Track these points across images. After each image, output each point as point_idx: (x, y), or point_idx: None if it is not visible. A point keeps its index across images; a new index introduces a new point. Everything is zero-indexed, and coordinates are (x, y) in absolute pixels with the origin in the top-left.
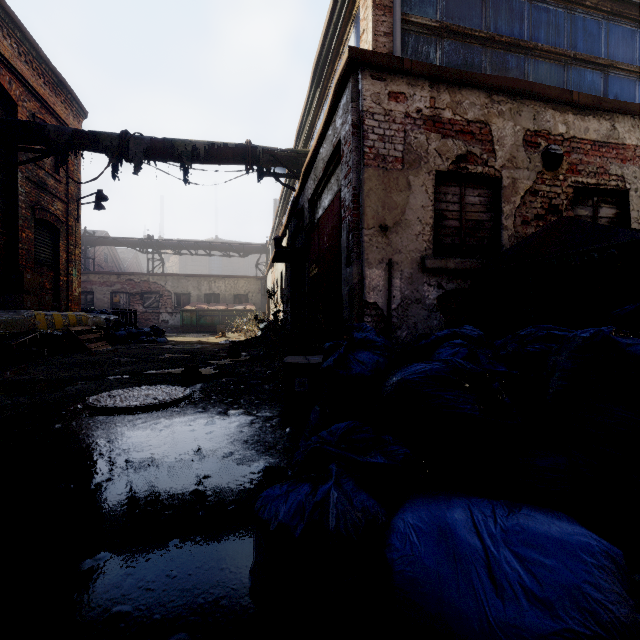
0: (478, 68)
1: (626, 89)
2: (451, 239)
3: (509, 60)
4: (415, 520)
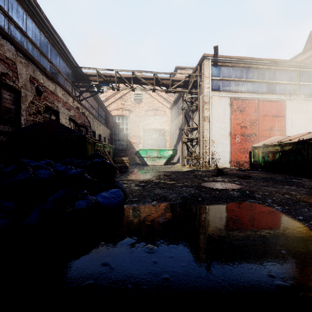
0: (3, 28)
1: (55, 74)
2: None
3: (18, 35)
4: (99, 198)
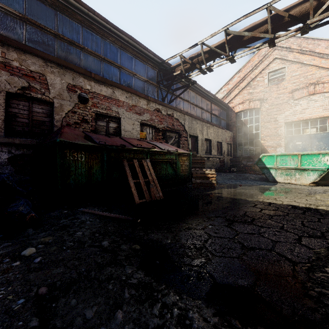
0: (51, 46)
1: (128, 78)
2: (22, 128)
3: (70, 49)
4: None
